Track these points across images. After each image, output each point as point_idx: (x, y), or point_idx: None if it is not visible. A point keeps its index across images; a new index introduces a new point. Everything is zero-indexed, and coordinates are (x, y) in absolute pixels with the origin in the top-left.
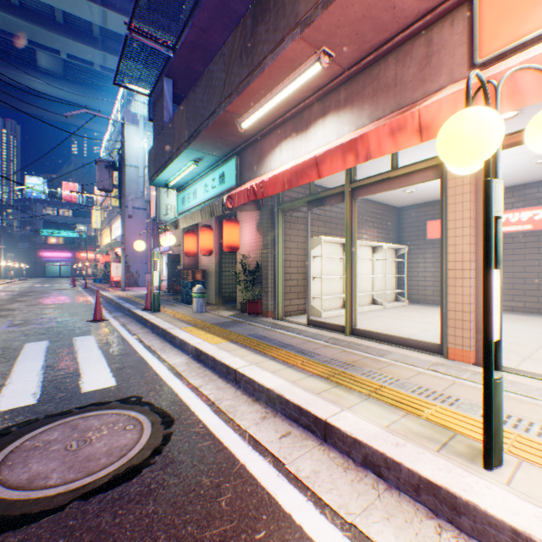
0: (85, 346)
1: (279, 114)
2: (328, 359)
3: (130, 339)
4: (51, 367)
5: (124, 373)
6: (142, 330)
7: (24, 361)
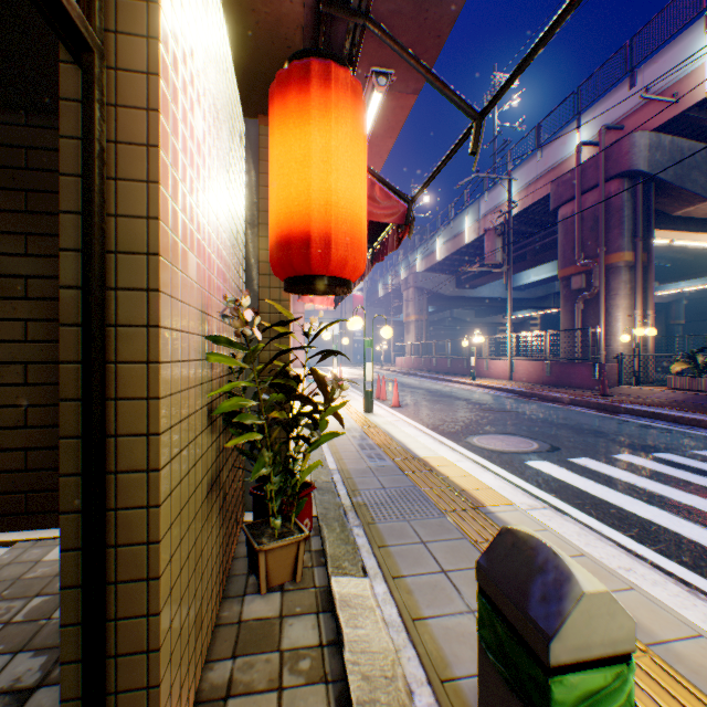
0: None
1: None
2: (355, 432)
3: (653, 553)
4: (642, 489)
5: (532, 470)
6: None
7: None
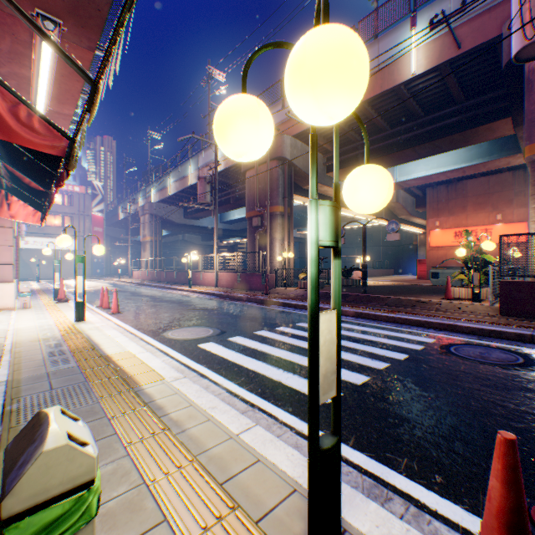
0: (281, 373)
1: (4, 38)
2: (53, 341)
3: (245, 391)
4: (260, 351)
5: (200, 350)
6: (254, 421)
7: (296, 355)
